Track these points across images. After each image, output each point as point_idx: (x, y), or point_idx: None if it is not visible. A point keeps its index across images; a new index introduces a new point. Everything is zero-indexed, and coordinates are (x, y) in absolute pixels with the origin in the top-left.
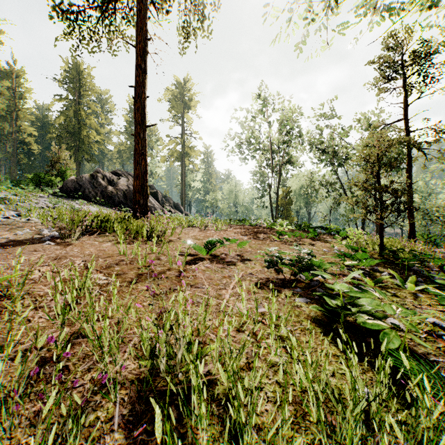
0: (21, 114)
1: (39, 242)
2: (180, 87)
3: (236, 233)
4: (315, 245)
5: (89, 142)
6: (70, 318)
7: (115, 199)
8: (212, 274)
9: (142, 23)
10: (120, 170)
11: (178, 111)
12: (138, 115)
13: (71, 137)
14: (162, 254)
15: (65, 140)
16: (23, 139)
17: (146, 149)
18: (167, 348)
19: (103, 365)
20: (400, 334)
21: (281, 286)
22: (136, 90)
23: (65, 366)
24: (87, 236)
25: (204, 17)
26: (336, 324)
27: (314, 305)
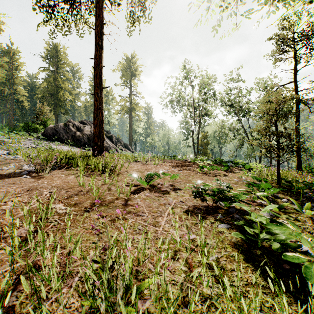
0: (16, 81)
1: (18, 175)
2: (128, 61)
3: (169, 166)
4: (228, 176)
5: (64, 101)
6: (18, 259)
7: (82, 141)
8: (151, 203)
9: (99, 12)
10: (85, 120)
11: (127, 78)
12: (96, 80)
13: (51, 97)
14: (112, 185)
15: (47, 99)
16: (18, 98)
17: (102, 104)
18: (107, 292)
19: (49, 303)
20: (310, 259)
21: (205, 213)
22: (95, 61)
23: (11, 305)
24: (56, 170)
25: (145, 8)
26: (255, 249)
27: (235, 232)
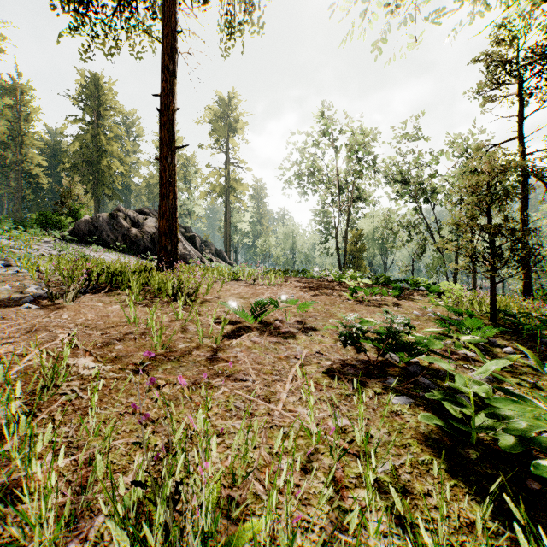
0: (27, 139)
1: (16, 304)
2: (224, 106)
3: (295, 289)
4: (401, 306)
5: (110, 174)
6: None
7: (140, 244)
8: (261, 355)
9: (170, 10)
10: (148, 208)
11: (221, 135)
12: (164, 133)
13: (88, 167)
14: (190, 322)
15: (80, 172)
16: (29, 170)
17: (175, 177)
18: None
19: None
20: None
21: (365, 374)
22: (162, 100)
23: None
24: (89, 294)
25: (253, 6)
26: (466, 449)
27: (425, 413)
